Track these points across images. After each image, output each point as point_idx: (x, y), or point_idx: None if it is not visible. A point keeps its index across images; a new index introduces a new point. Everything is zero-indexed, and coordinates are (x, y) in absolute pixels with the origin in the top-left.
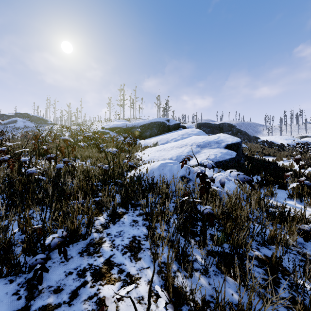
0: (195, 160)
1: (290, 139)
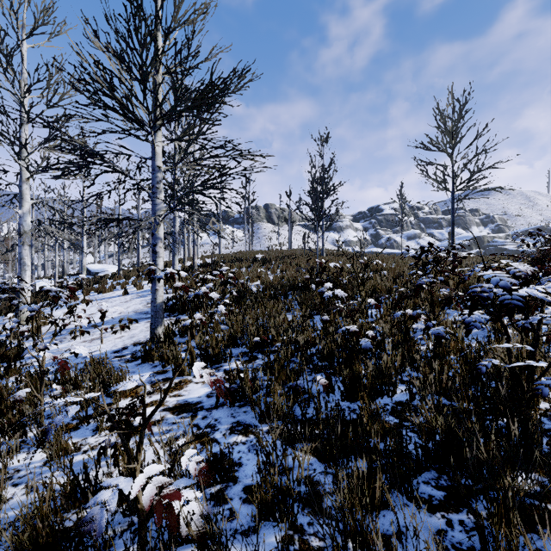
0: None
1: None
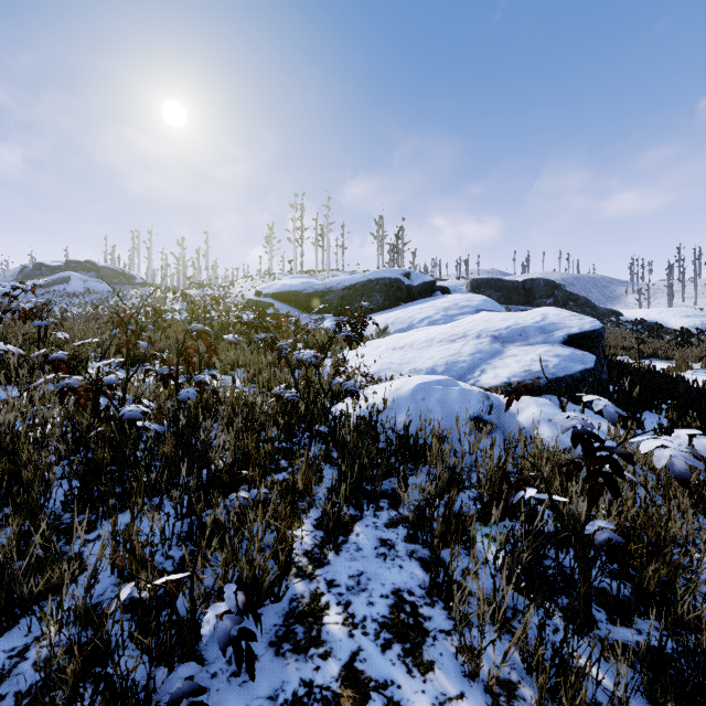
0: (493, 374)
1: (698, 315)
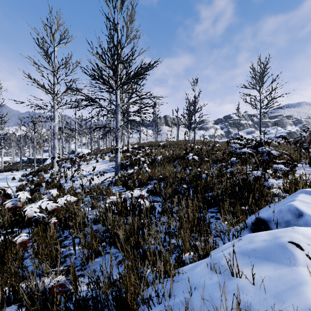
0: None
1: None
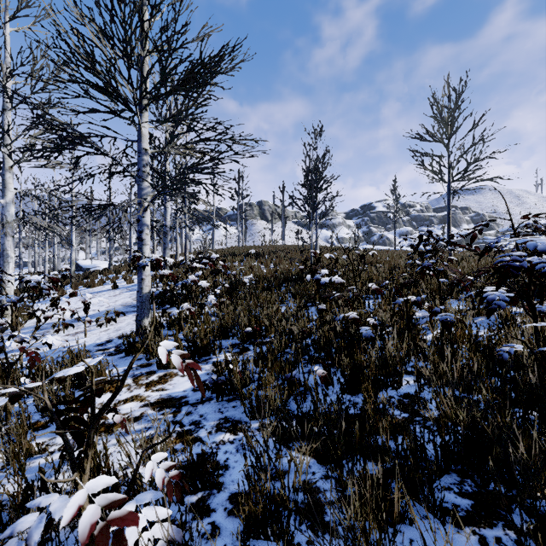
0: None
1: None
